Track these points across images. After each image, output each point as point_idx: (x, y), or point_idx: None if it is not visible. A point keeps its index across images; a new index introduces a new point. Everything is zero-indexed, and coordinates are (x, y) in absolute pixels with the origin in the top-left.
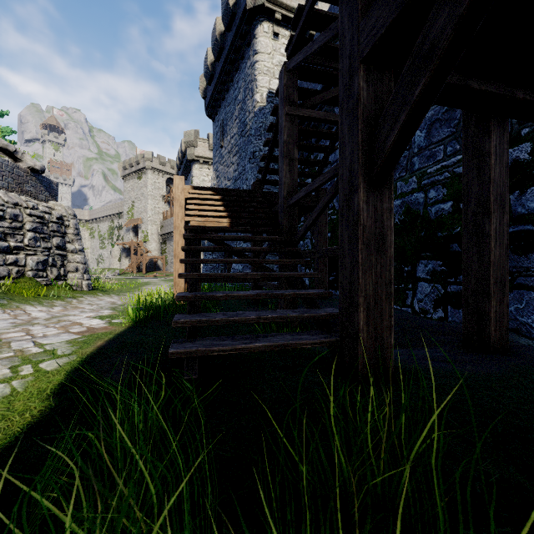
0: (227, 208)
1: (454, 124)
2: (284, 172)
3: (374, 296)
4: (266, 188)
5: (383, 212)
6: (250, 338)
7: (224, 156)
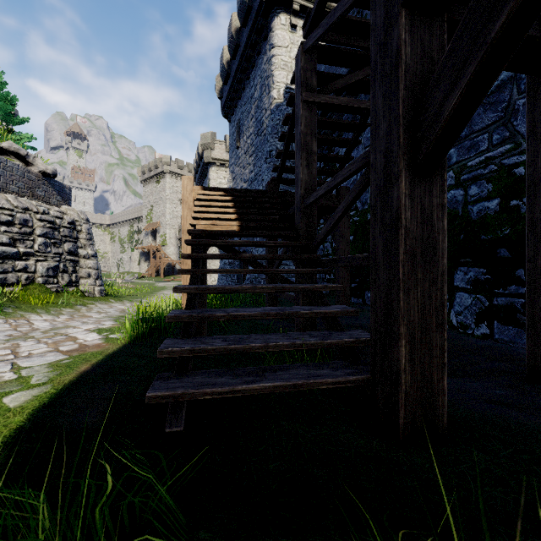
0: (237, 209)
1: (502, 108)
2: (300, 167)
3: (420, 324)
4: (283, 189)
5: (432, 209)
6: (255, 373)
7: (241, 157)
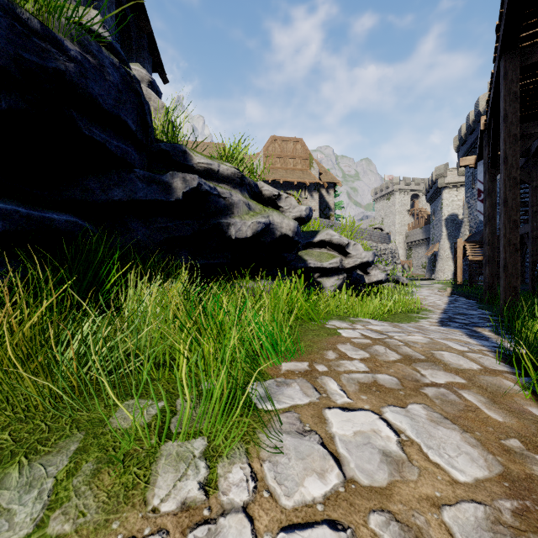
0: (482, 251)
1: None
2: None
3: None
4: None
5: None
6: None
7: (475, 195)
